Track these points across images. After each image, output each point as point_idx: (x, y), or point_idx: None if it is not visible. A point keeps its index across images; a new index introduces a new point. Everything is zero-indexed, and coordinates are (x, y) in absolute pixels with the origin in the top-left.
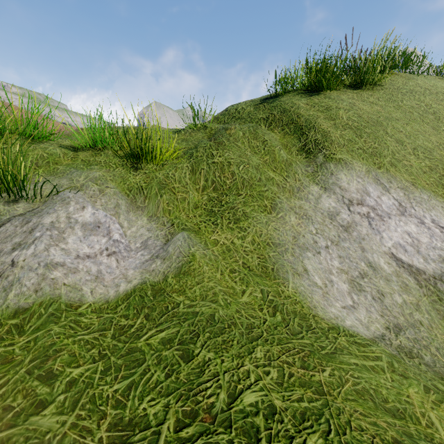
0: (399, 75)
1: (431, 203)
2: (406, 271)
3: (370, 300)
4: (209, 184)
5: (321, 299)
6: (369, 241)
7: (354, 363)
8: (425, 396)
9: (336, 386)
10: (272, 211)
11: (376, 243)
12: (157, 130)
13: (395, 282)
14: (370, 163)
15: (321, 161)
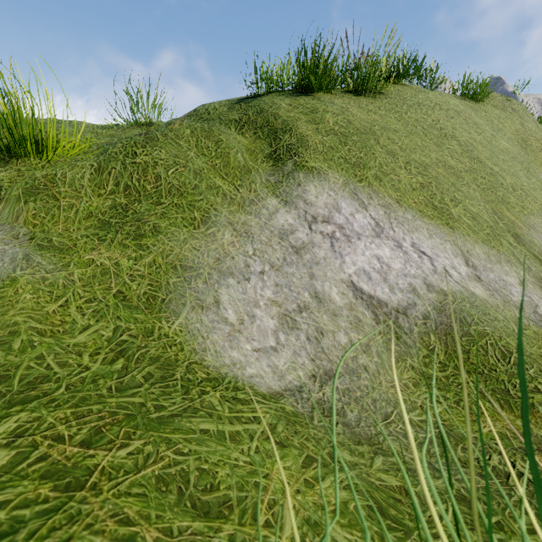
0: (410, 86)
1: (416, 224)
2: (365, 303)
3: (303, 341)
4: (121, 189)
5: (223, 340)
6: (325, 266)
7: (204, 429)
8: (299, 473)
9: (127, 471)
10: (202, 226)
11: (334, 269)
12: (80, 124)
13: (346, 316)
14: (351, 175)
15: (289, 170)
